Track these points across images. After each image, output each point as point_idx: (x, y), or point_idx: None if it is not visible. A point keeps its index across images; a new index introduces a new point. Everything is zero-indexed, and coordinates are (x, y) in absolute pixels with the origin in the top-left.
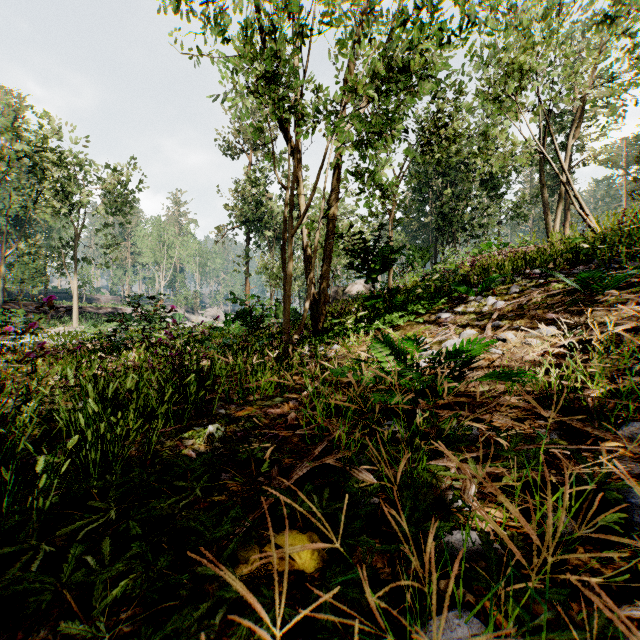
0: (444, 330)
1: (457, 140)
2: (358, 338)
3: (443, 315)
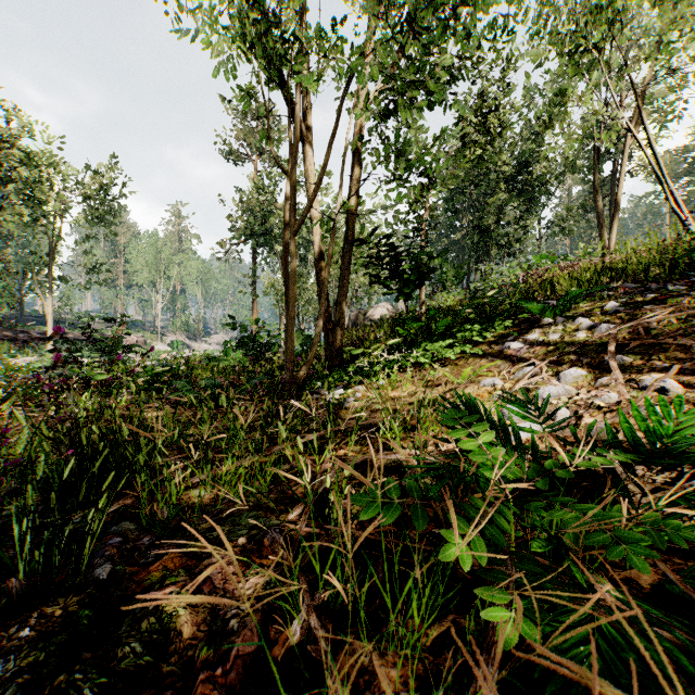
0: (525, 368)
1: (502, 133)
2: (389, 376)
3: (513, 344)
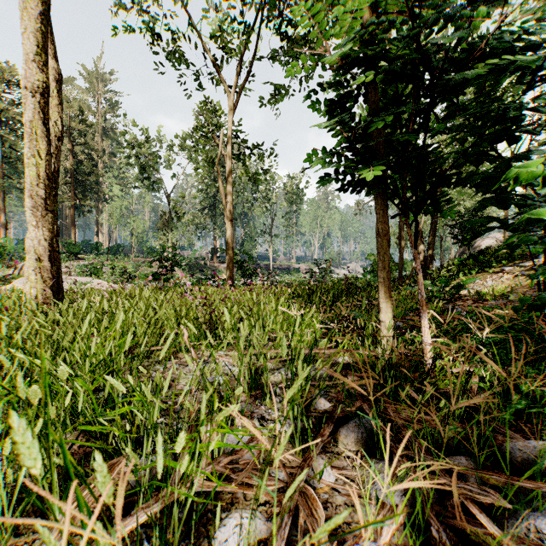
0: (494, 277)
1: None
2: None
3: (505, 268)
